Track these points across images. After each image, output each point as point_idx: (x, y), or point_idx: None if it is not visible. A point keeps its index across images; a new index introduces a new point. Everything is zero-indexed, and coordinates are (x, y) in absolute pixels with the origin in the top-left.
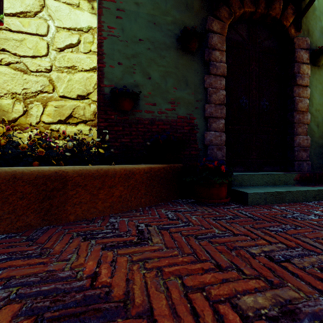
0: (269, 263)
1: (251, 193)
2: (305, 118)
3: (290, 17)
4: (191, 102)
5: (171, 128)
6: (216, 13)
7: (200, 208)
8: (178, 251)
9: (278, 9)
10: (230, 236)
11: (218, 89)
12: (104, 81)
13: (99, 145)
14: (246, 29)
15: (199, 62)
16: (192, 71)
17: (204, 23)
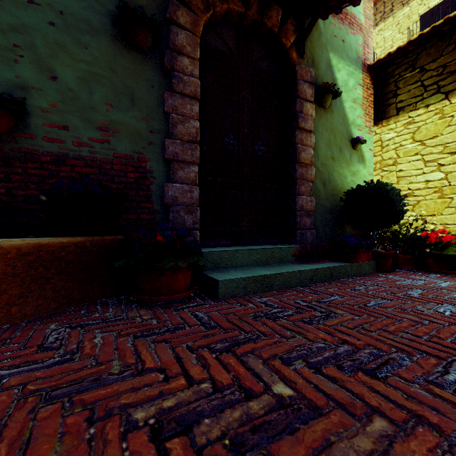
0: (145, 447)
1: (224, 280)
2: (309, 174)
3: (291, 35)
4: (141, 133)
5: (101, 174)
6: None
7: (134, 313)
8: None
9: (276, 20)
10: (129, 378)
11: (187, 117)
12: None
13: None
14: (234, 37)
15: (155, 68)
16: (142, 81)
17: (164, 7)
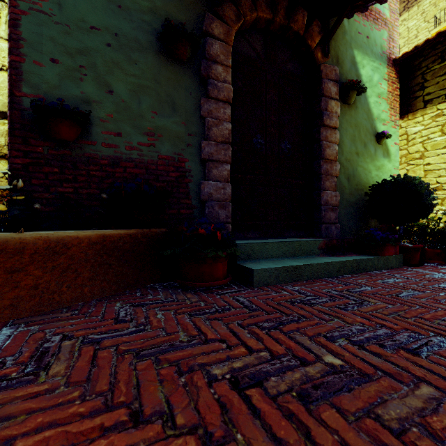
0: (229, 393)
1: (258, 270)
2: (333, 169)
3: (316, 36)
4: (181, 136)
5: (148, 174)
6: (217, 11)
7: (182, 296)
8: (83, 390)
9: (302, 23)
10: (197, 345)
11: (221, 120)
12: (23, 86)
13: (11, 196)
14: (262, 42)
15: (192, 77)
16: (181, 89)
17: (200, 21)
